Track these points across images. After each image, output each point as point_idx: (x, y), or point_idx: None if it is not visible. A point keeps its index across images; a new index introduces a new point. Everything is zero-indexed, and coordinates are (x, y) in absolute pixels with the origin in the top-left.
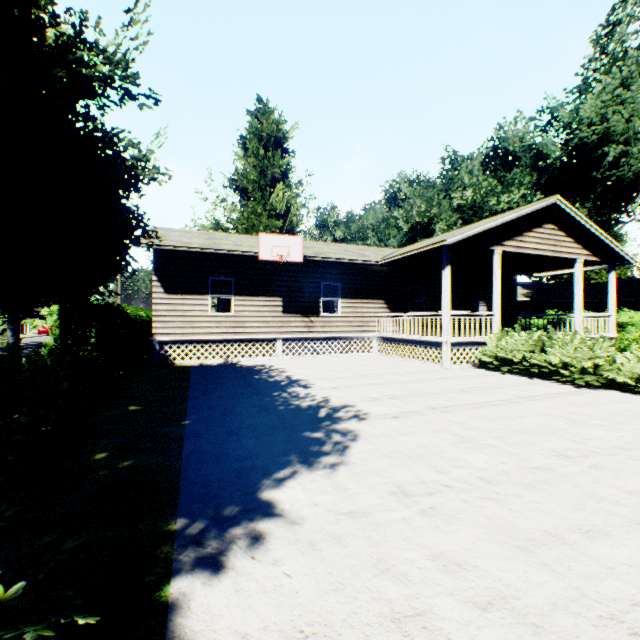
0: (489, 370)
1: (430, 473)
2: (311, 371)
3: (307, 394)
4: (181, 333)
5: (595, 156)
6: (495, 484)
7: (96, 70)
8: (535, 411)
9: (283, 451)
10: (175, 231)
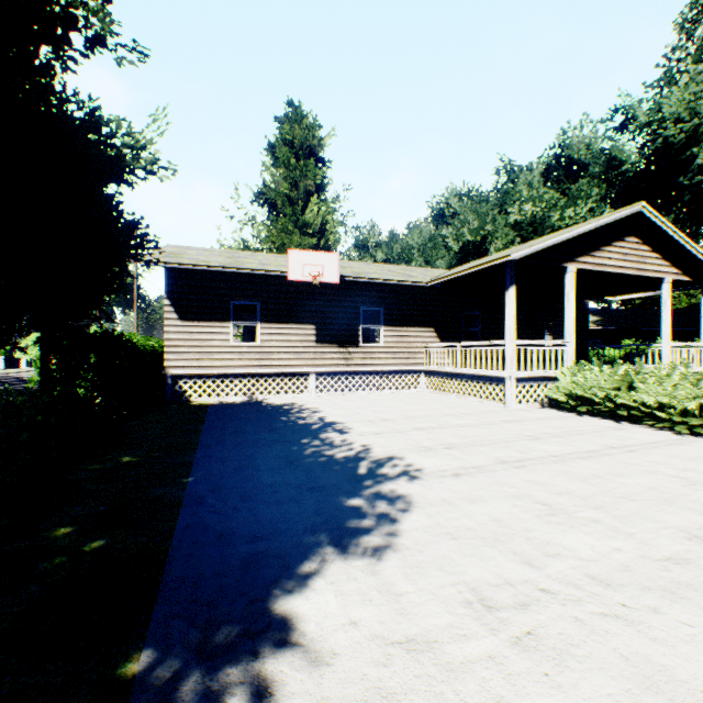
0: (562, 411)
1: (517, 567)
2: (349, 411)
3: (343, 441)
4: (198, 366)
5: (682, 159)
6: (616, 588)
7: (52, 6)
8: (636, 467)
9: (310, 526)
10: (193, 249)
